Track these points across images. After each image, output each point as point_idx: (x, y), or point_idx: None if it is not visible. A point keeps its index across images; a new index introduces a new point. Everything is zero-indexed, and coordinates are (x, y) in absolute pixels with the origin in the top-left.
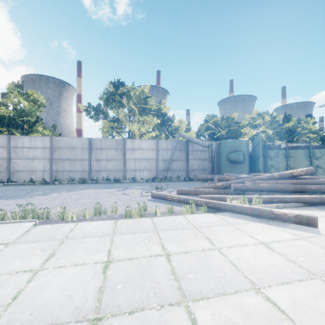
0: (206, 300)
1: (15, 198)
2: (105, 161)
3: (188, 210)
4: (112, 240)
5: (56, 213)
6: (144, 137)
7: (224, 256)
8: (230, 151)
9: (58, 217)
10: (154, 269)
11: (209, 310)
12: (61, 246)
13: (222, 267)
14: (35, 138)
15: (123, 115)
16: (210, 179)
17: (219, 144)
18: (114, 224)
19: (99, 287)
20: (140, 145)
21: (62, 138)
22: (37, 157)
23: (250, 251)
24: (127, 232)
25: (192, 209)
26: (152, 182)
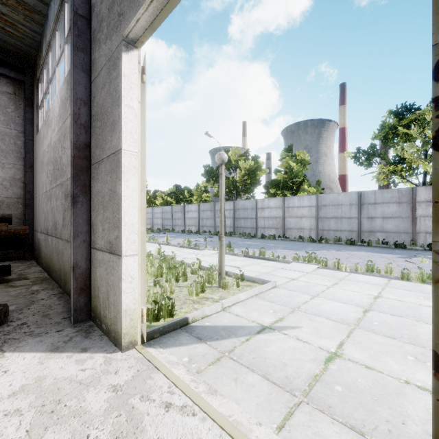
0: None
1: (295, 250)
2: (380, 219)
3: None
4: (383, 289)
5: (330, 264)
6: None
7: None
8: None
9: (334, 266)
10: (420, 310)
11: None
12: (341, 281)
13: None
14: (303, 197)
15: (411, 152)
16: None
17: None
18: (387, 281)
19: (370, 302)
20: None
21: (328, 195)
22: (305, 216)
23: None
24: (400, 288)
25: None
26: None
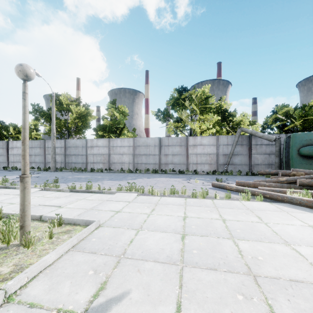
0: (246, 241)
1: (119, 180)
2: (171, 155)
3: (244, 197)
4: (185, 208)
5: (146, 190)
6: (204, 134)
7: (268, 227)
8: (303, 145)
9: (149, 192)
10: (214, 224)
11: (247, 244)
12: (156, 206)
13: (264, 231)
14: (124, 139)
15: (186, 115)
16: (274, 174)
17: (289, 138)
18: (185, 200)
19: (183, 225)
20: (201, 142)
21: (141, 138)
22: (125, 153)
23: (294, 228)
24: (194, 205)
25: (248, 197)
26: (212, 175)
